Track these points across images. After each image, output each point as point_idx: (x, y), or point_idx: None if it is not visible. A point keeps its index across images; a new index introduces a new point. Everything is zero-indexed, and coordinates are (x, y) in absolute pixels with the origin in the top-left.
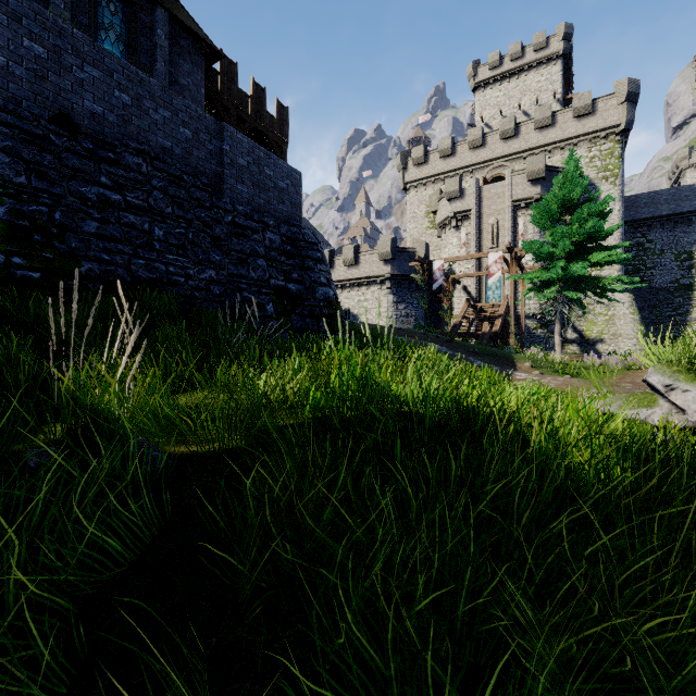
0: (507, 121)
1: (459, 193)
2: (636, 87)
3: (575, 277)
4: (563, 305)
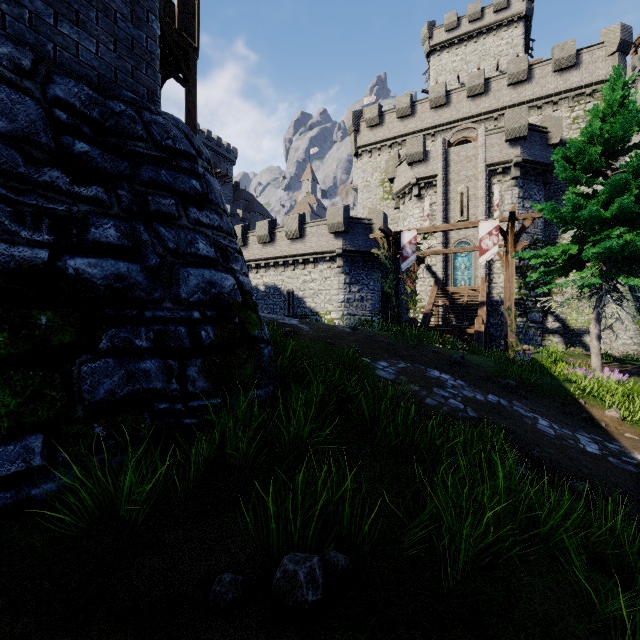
0: (475, 75)
1: (423, 155)
2: (629, 35)
3: (634, 255)
4: (605, 295)
